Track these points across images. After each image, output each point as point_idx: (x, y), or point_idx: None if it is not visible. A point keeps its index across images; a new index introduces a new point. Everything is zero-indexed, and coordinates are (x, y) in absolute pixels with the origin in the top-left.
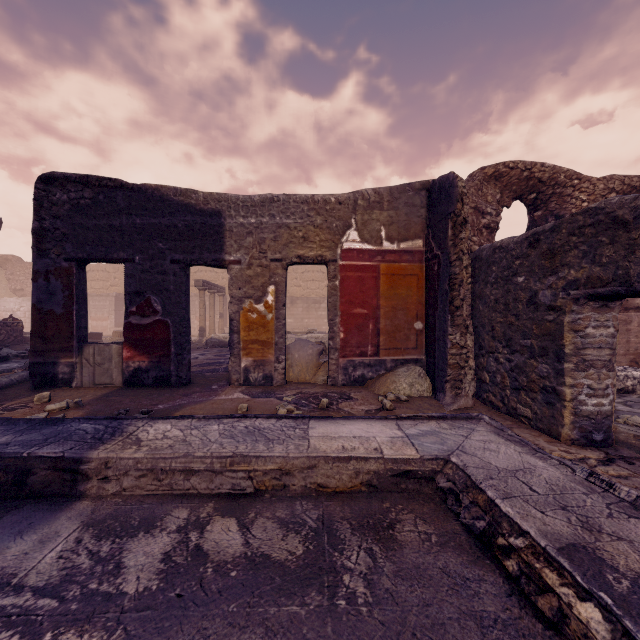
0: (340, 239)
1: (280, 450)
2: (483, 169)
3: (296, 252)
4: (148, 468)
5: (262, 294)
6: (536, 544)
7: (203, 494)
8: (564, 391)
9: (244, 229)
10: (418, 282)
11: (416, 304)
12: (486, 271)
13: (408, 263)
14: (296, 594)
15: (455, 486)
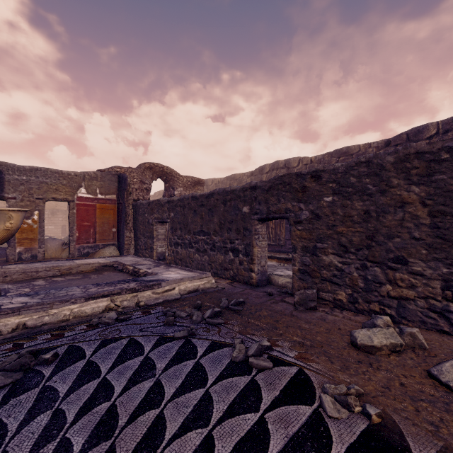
0: (76, 191)
1: (68, 264)
2: (145, 164)
3: (52, 195)
4: (23, 272)
5: (30, 215)
6: (128, 265)
7: (43, 277)
8: (154, 247)
9: (18, 181)
10: (114, 212)
11: (113, 221)
12: (139, 210)
13: (110, 204)
14: (82, 279)
15: (118, 265)
